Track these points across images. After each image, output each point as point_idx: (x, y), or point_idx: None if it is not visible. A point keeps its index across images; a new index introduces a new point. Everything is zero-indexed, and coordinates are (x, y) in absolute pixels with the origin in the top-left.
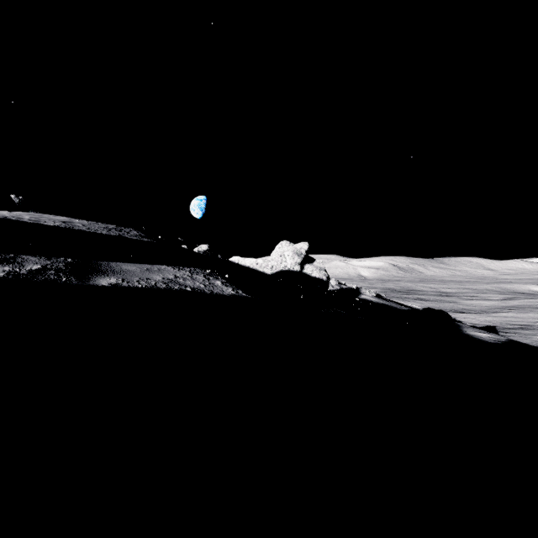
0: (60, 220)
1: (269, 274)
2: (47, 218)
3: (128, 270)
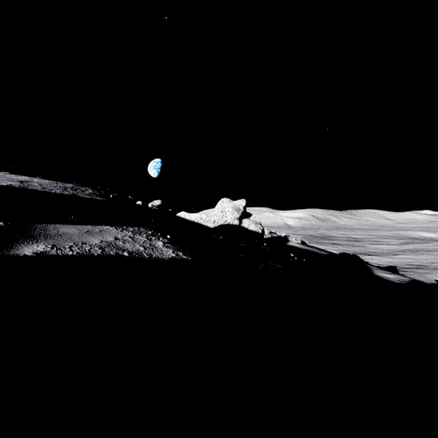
0: (19, 180)
1: (211, 227)
2: (6, 178)
3: (64, 233)
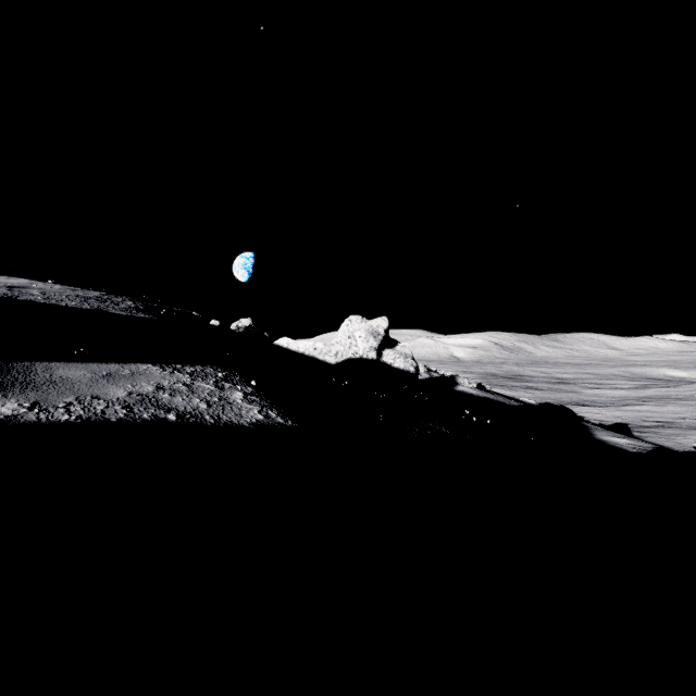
0: (9, 285)
1: (332, 364)
2: None
3: (63, 378)
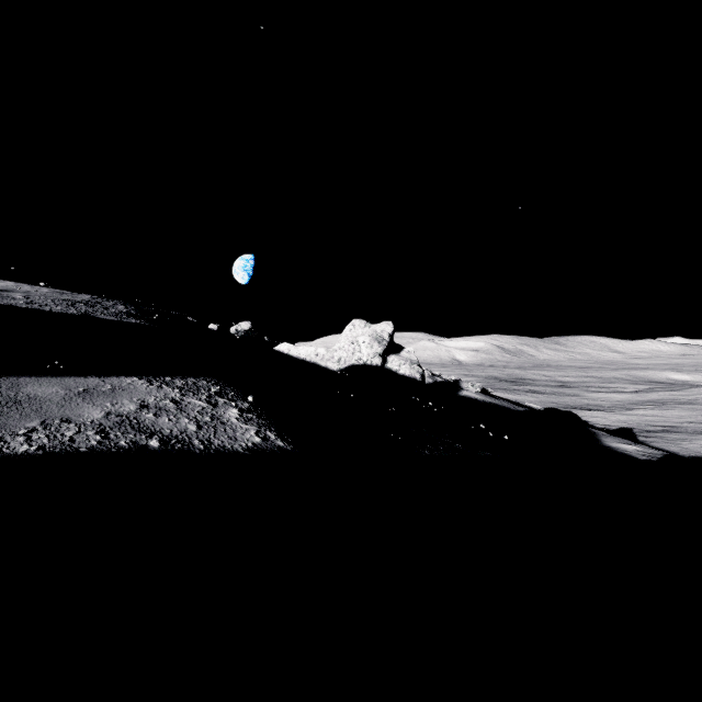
0: None
1: (335, 370)
2: None
3: (31, 397)
